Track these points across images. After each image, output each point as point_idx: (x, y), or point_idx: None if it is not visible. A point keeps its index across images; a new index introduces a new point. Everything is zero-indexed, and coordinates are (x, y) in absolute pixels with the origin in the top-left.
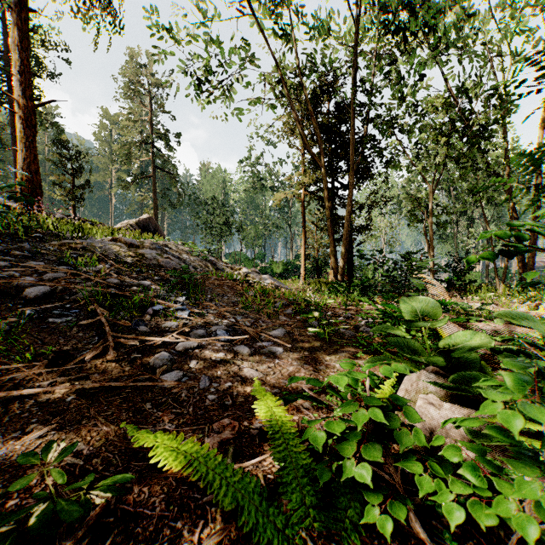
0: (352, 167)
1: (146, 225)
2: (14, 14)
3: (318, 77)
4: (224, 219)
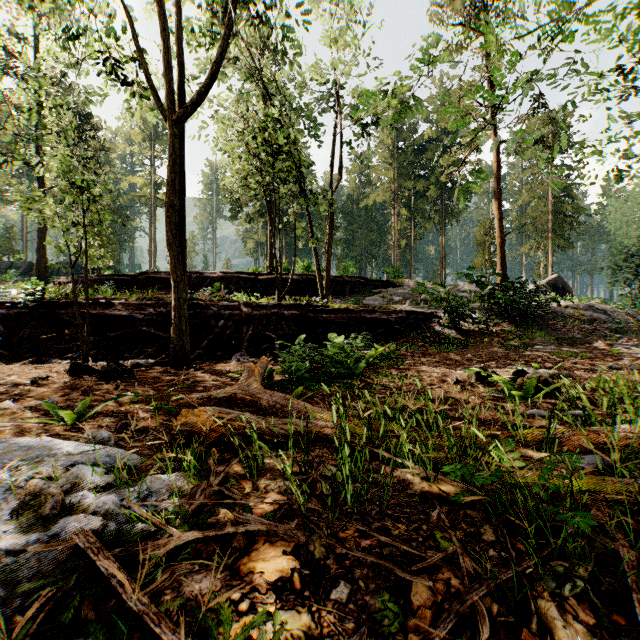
0: None
1: (555, 283)
2: (496, 193)
3: None
4: None
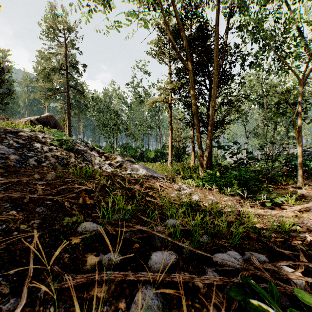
0: (216, 68)
1: (47, 121)
2: None
3: (182, 6)
4: (115, 121)
